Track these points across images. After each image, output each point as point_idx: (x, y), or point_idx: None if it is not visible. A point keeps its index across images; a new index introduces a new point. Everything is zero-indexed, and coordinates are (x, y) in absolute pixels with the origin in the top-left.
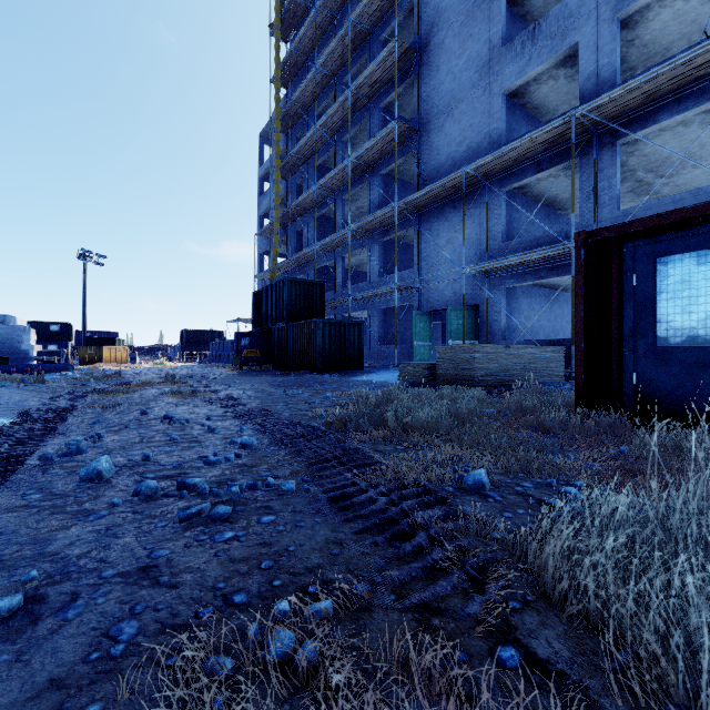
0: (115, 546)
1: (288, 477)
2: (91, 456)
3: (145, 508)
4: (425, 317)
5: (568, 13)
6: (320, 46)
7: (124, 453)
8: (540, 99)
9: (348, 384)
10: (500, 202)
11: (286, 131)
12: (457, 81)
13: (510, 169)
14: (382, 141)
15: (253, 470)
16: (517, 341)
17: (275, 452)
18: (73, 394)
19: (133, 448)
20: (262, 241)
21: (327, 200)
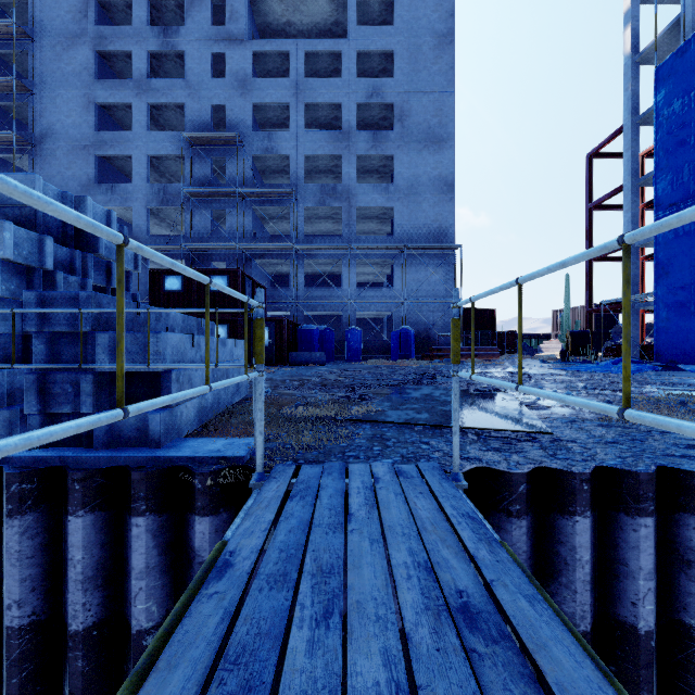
0: None
1: None
2: None
3: None
4: None
5: (129, 191)
6: None
7: None
8: (120, 213)
9: None
10: None
11: None
12: (66, 183)
13: None
14: None
15: None
16: None
17: None
18: None
19: None
20: None
21: None
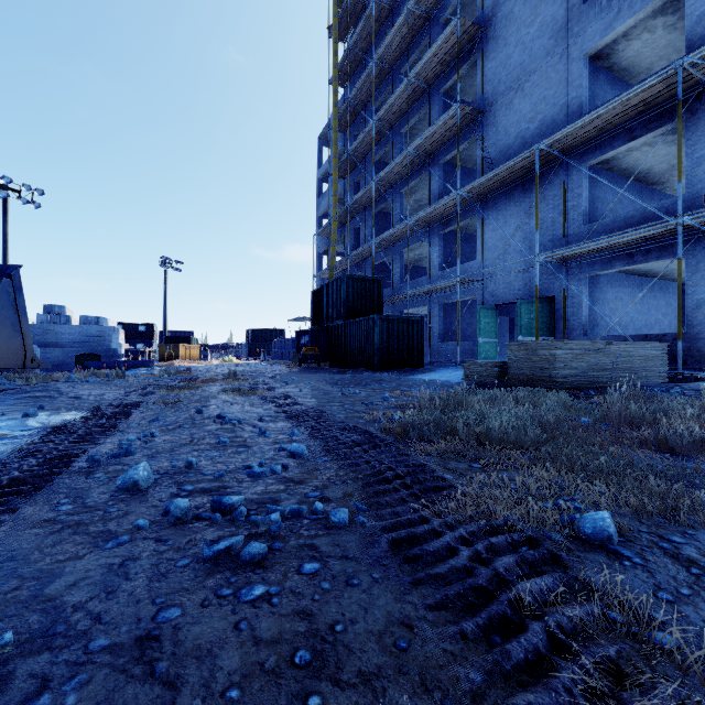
0: (121, 594)
1: (340, 501)
2: (138, 459)
3: (171, 535)
4: (490, 312)
5: None
6: (377, 40)
7: (171, 456)
8: (631, 58)
9: (408, 383)
10: (581, 180)
11: (344, 130)
12: (528, 51)
13: (593, 141)
14: (442, 127)
15: (300, 488)
16: (602, 336)
17: (327, 463)
18: (145, 389)
19: (181, 451)
20: (321, 241)
21: (385, 194)
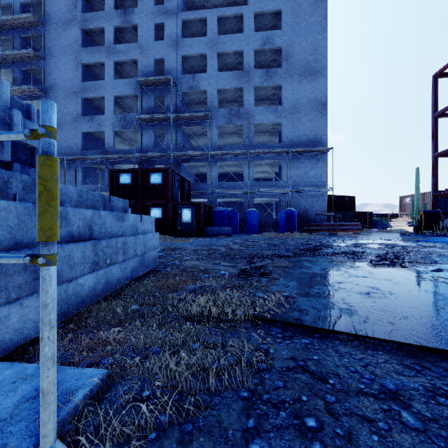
0: None
1: None
2: None
3: None
4: None
5: (102, 120)
6: None
7: None
8: (98, 135)
9: None
10: (81, 170)
11: None
12: (64, 117)
13: (84, 160)
14: None
15: None
16: None
17: None
18: None
19: None
20: None
21: None
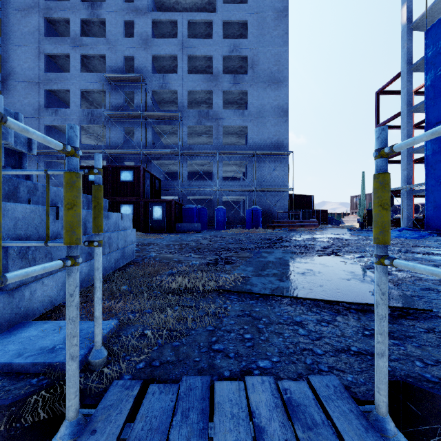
0: None
1: None
2: None
3: None
4: None
5: (67, 114)
6: None
7: None
8: (62, 129)
9: None
10: (44, 164)
11: None
12: (24, 108)
13: (47, 154)
14: None
15: None
16: None
17: None
18: None
19: None
20: None
21: None
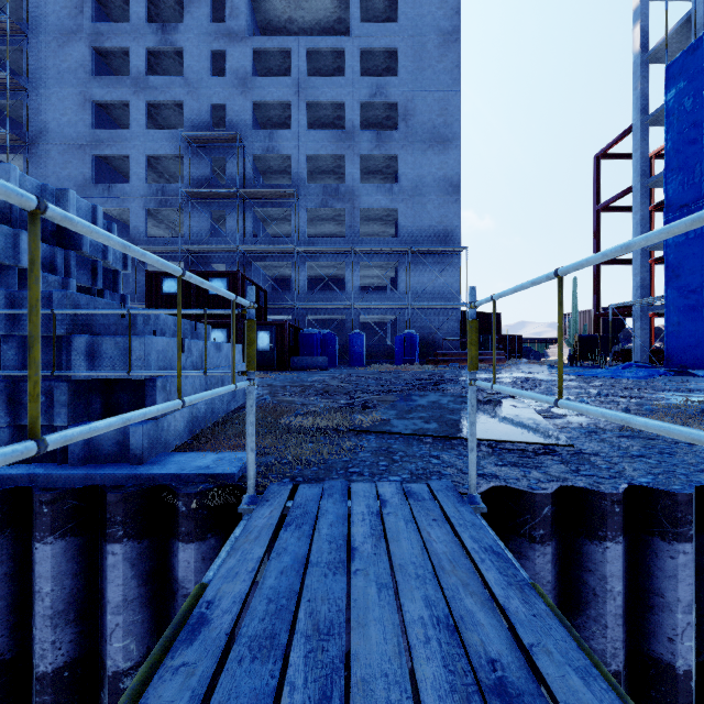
0: None
1: None
2: None
3: None
4: None
5: (126, 192)
6: None
7: None
8: (118, 214)
9: None
10: None
11: None
12: (61, 183)
13: None
14: None
15: None
16: None
17: None
18: None
19: None
20: None
21: None
